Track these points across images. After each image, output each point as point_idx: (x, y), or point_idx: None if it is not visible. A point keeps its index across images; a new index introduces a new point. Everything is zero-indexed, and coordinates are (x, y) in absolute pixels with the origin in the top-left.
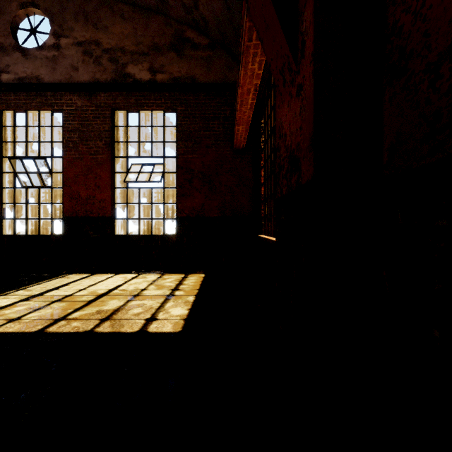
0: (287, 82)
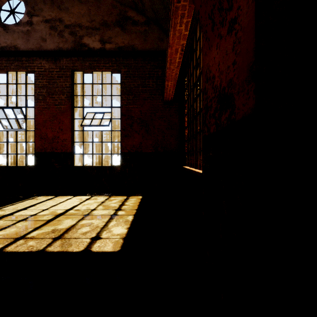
0: (216, 24)
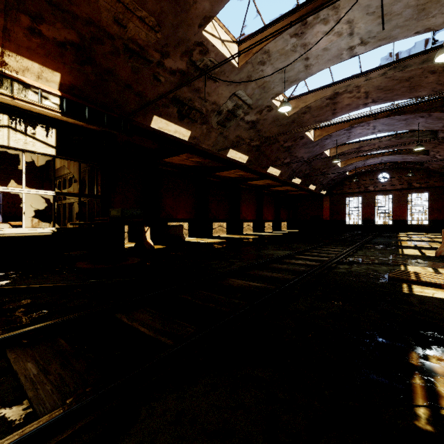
0: None
